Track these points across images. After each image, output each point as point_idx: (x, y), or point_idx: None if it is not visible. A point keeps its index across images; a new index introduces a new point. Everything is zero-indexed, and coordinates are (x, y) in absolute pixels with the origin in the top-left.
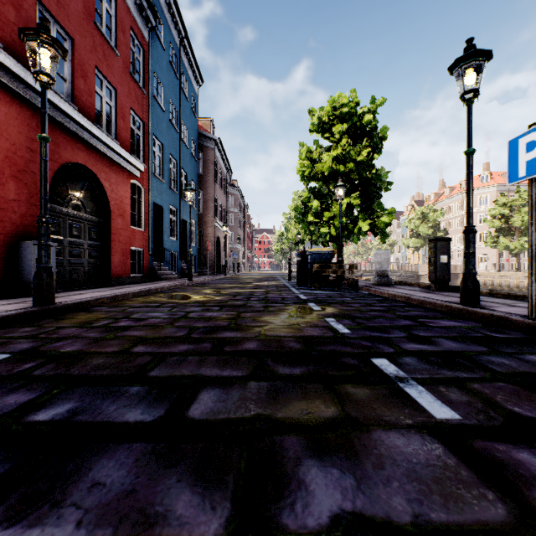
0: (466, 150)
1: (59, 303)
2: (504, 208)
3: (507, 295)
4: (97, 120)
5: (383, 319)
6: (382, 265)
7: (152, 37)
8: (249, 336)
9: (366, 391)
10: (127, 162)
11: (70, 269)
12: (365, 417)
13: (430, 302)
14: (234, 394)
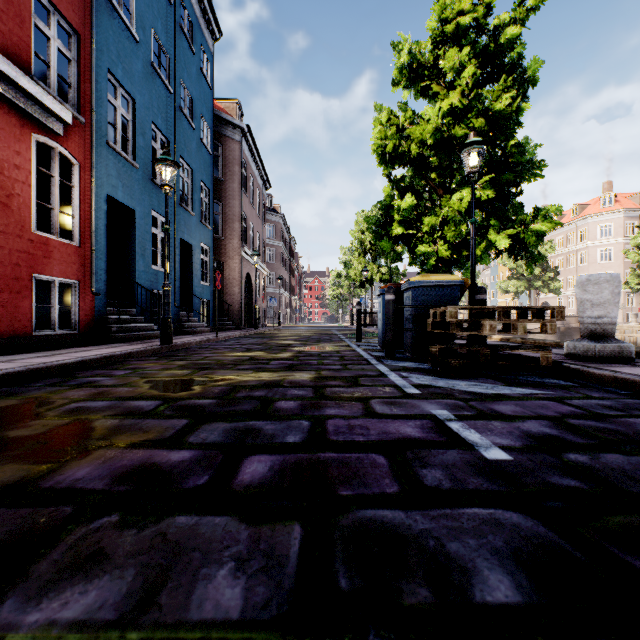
0: None
1: None
2: None
3: None
4: None
5: None
6: (605, 309)
7: None
8: None
9: None
10: (15, 86)
11: None
12: None
13: None
14: None
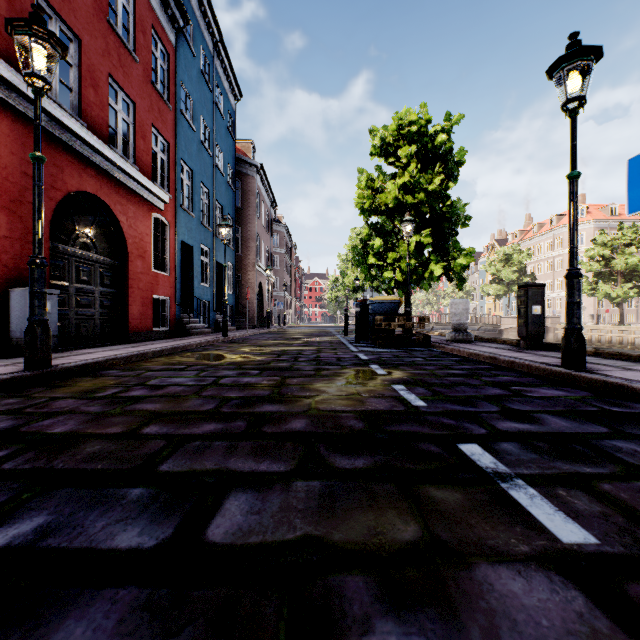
0: (569, 173)
1: (58, 366)
2: (604, 249)
3: (617, 355)
4: (112, 140)
5: (467, 387)
6: (459, 317)
7: (180, 40)
8: (296, 410)
9: (456, 496)
10: (148, 191)
11: (78, 322)
12: (460, 540)
13: (522, 364)
14: (273, 500)
